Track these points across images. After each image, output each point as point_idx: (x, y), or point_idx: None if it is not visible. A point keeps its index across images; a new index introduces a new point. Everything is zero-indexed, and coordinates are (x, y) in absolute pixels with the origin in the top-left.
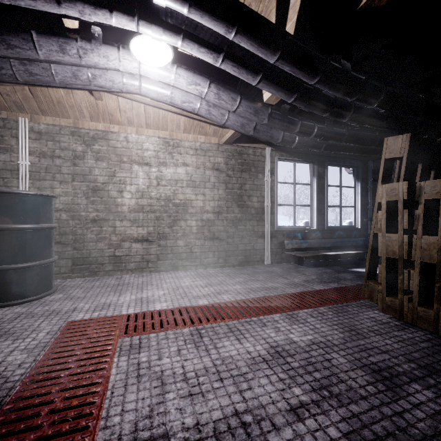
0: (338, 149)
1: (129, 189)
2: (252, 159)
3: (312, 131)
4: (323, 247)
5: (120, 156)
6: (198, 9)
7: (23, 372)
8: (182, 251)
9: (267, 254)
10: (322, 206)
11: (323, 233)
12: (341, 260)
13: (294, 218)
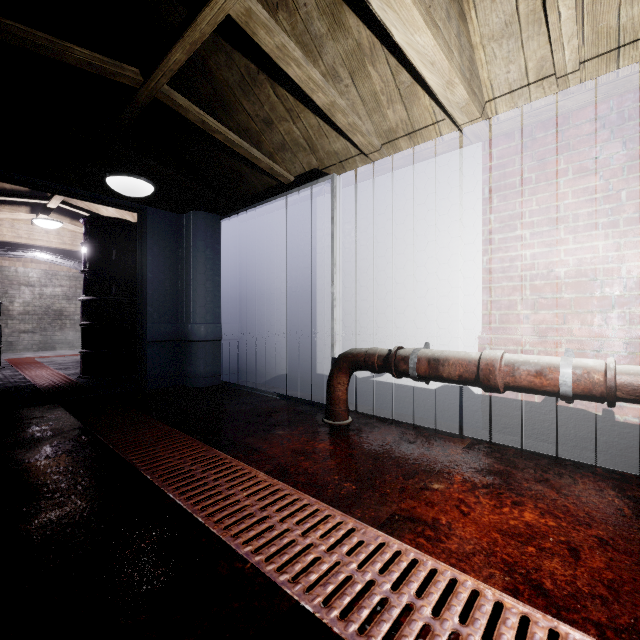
0: None
1: (18, 301)
2: None
3: None
4: None
5: (11, 281)
6: (66, 256)
7: (5, 361)
8: (60, 339)
9: None
10: None
11: None
12: None
13: None
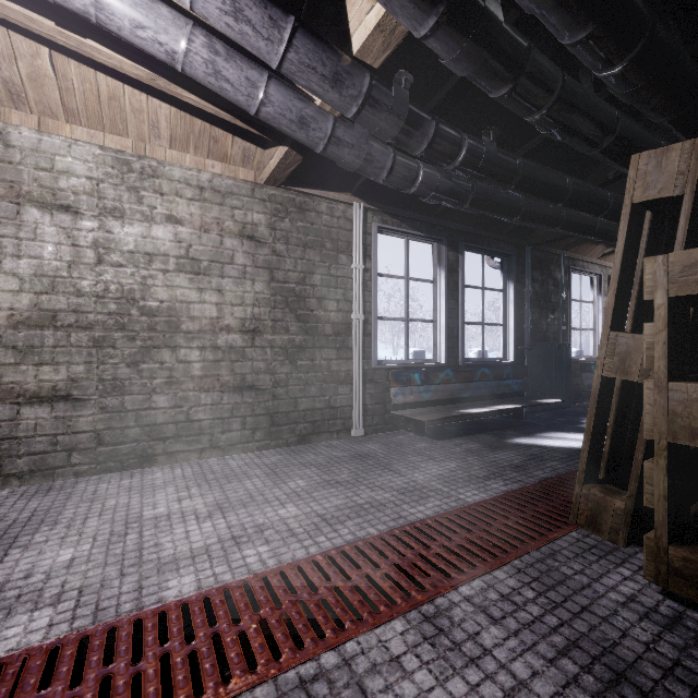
0: (495, 209)
1: (11, 269)
2: (327, 223)
3: (457, 150)
4: (456, 398)
5: None
6: None
7: None
8: (166, 420)
9: (356, 416)
10: (454, 322)
11: (458, 373)
12: (486, 421)
13: (406, 345)
